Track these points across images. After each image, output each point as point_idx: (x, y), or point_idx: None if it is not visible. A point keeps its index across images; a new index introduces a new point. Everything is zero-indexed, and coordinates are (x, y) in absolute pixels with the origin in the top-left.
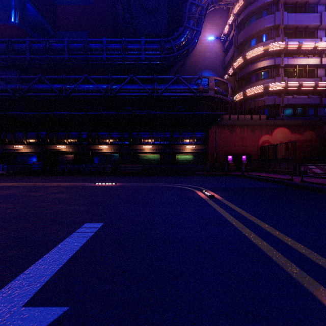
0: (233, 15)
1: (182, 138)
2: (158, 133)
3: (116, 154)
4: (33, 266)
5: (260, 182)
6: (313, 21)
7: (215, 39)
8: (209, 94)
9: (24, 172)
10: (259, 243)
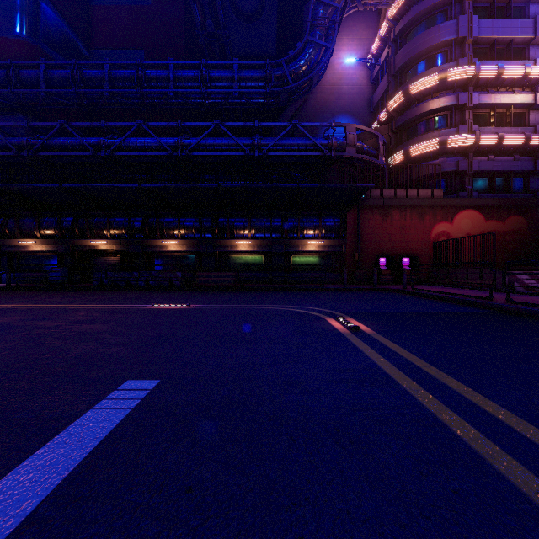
0: (386, 22)
1: (301, 227)
2: (262, 220)
3: (191, 255)
4: (10, 476)
5: (435, 302)
6: (522, 31)
7: (357, 63)
8: (347, 155)
9: (35, 286)
10: (452, 423)
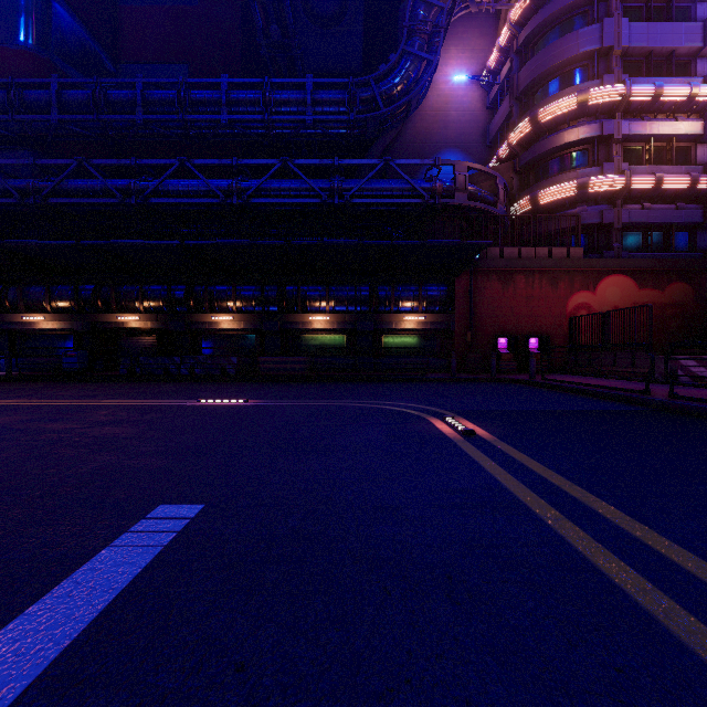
0: (508, 27)
1: (395, 298)
2: (343, 288)
3: (251, 334)
4: None
5: (574, 396)
6: (687, 39)
7: (469, 82)
8: (457, 202)
9: (43, 375)
10: (609, 567)
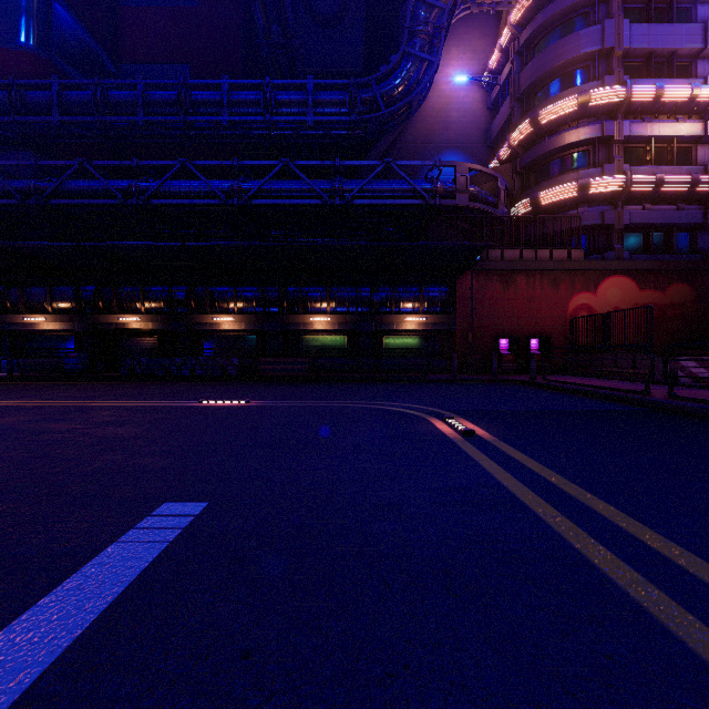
0: (509, 28)
1: (396, 299)
2: (344, 289)
3: (252, 335)
4: (2, 635)
5: (574, 397)
6: (688, 40)
7: (470, 83)
8: (458, 203)
9: (45, 376)
10: (602, 561)
